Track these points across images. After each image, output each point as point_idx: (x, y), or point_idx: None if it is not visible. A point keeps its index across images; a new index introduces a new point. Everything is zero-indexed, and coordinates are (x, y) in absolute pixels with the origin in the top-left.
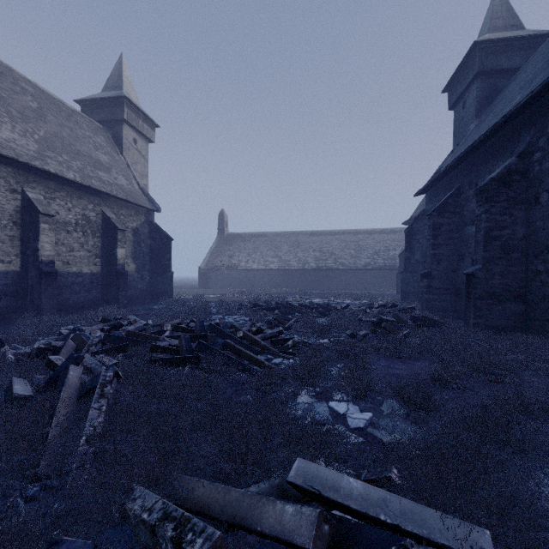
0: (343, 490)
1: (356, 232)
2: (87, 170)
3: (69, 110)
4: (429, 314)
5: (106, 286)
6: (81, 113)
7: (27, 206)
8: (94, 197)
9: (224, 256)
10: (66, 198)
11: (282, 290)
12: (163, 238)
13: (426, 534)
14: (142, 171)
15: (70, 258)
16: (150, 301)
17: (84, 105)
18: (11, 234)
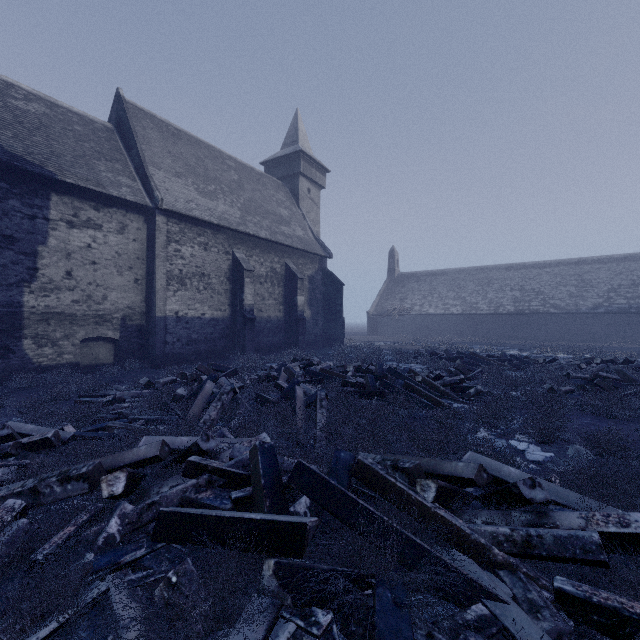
0: (503, 472)
1: (579, 261)
2: (273, 226)
3: (258, 174)
4: None
5: (288, 331)
6: (266, 174)
7: (236, 264)
8: (279, 251)
9: (394, 300)
10: (259, 254)
11: (467, 339)
12: (335, 283)
13: (565, 503)
14: (315, 218)
15: (262, 306)
16: (323, 346)
17: (267, 165)
18: (226, 288)
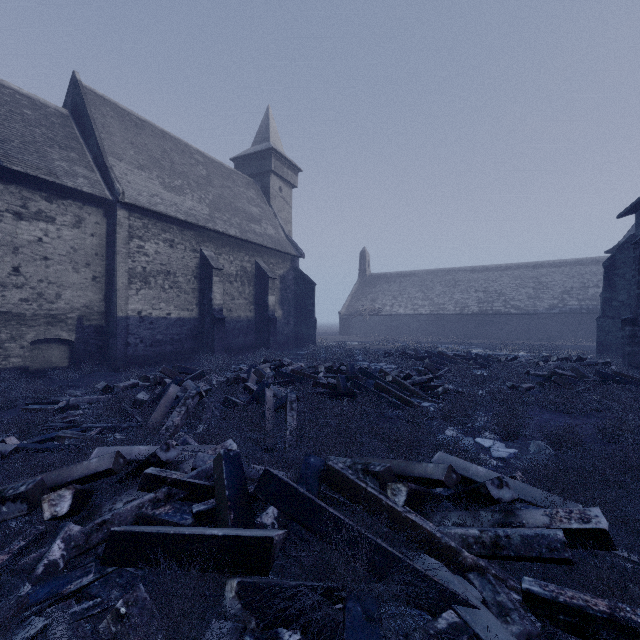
0: (471, 471)
1: (536, 265)
2: (244, 224)
3: (227, 170)
4: (632, 371)
5: (259, 332)
6: (237, 171)
7: (204, 262)
8: (250, 249)
9: (366, 300)
10: (229, 252)
11: (434, 338)
12: (307, 283)
13: (530, 500)
14: (287, 217)
15: (232, 306)
16: (295, 347)
17: (237, 162)
18: (193, 287)
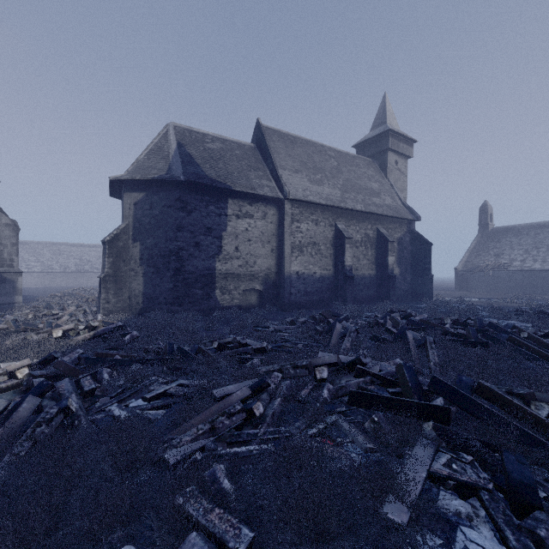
0: None
1: None
2: (366, 199)
3: (351, 157)
4: None
5: (379, 287)
6: (358, 156)
7: (338, 234)
8: (371, 219)
9: (487, 255)
10: (355, 224)
11: None
12: (423, 243)
13: None
14: (402, 186)
15: (358, 266)
16: (411, 300)
17: (358, 147)
18: (330, 253)
